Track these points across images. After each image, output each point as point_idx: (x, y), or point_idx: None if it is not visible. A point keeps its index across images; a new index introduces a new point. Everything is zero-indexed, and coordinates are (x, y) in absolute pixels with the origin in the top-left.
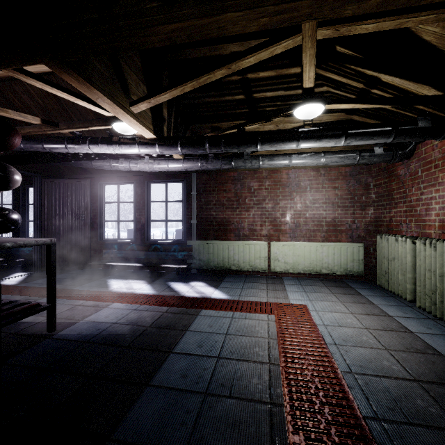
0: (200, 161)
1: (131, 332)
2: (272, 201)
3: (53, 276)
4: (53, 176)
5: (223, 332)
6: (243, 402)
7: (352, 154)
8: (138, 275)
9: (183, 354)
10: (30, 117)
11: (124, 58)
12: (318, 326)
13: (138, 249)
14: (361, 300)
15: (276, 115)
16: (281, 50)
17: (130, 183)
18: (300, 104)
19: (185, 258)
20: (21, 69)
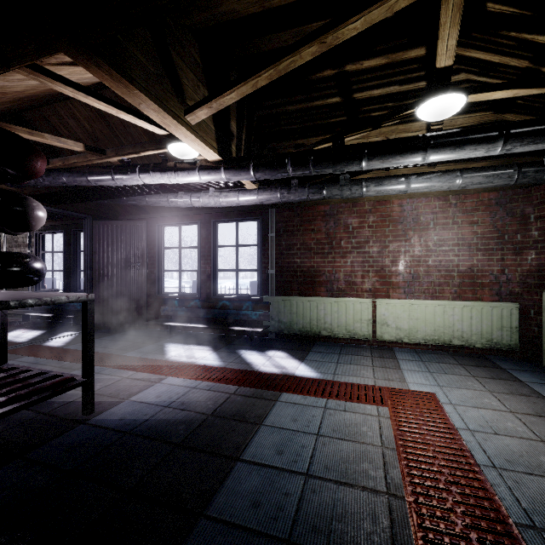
0: (280, 191)
1: (186, 421)
2: (379, 244)
3: (89, 342)
4: (105, 217)
5: (313, 431)
6: None
7: (507, 170)
8: (202, 339)
9: (255, 464)
10: (71, 142)
11: (177, 48)
12: (459, 431)
13: (203, 307)
14: (523, 389)
15: (389, 117)
16: (407, 2)
17: (193, 223)
18: (427, 97)
19: (261, 318)
20: (44, 70)
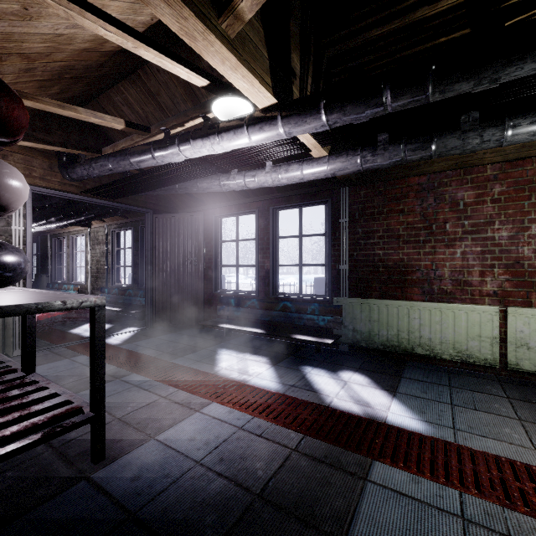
0: (360, 153)
1: (219, 504)
2: (511, 225)
3: (98, 363)
4: (165, 211)
5: None
6: None
7: None
8: (260, 346)
9: None
10: (109, 118)
11: None
12: None
13: (261, 307)
14: None
15: None
16: None
17: (250, 212)
18: None
19: (330, 326)
20: None
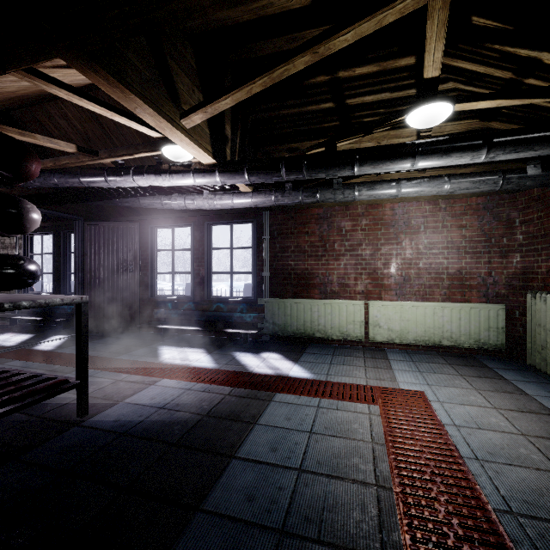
0: (274, 194)
1: (181, 421)
2: (371, 247)
3: (84, 344)
4: (97, 218)
5: (306, 429)
6: None
7: (492, 176)
8: (196, 342)
9: (249, 461)
10: (63, 143)
11: (173, 53)
12: (445, 427)
13: (197, 309)
14: (507, 387)
15: (380, 124)
16: (395, 17)
17: (187, 225)
18: (416, 106)
19: (255, 321)
20: (39, 73)
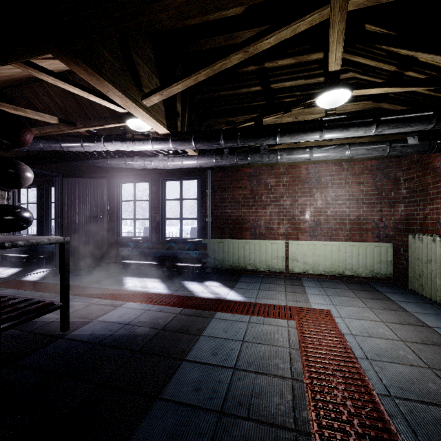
0: (215, 157)
1: (143, 334)
2: (291, 198)
3: (66, 275)
4: (73, 175)
5: (239, 339)
6: (263, 427)
7: (382, 145)
8: (153, 273)
9: (196, 362)
10: (47, 116)
11: (136, 49)
12: (345, 336)
13: (153, 247)
14: (392, 306)
15: (296, 104)
16: (305, 27)
17: (145, 181)
18: (323, 91)
19: (200, 256)
20: (32, 64)
